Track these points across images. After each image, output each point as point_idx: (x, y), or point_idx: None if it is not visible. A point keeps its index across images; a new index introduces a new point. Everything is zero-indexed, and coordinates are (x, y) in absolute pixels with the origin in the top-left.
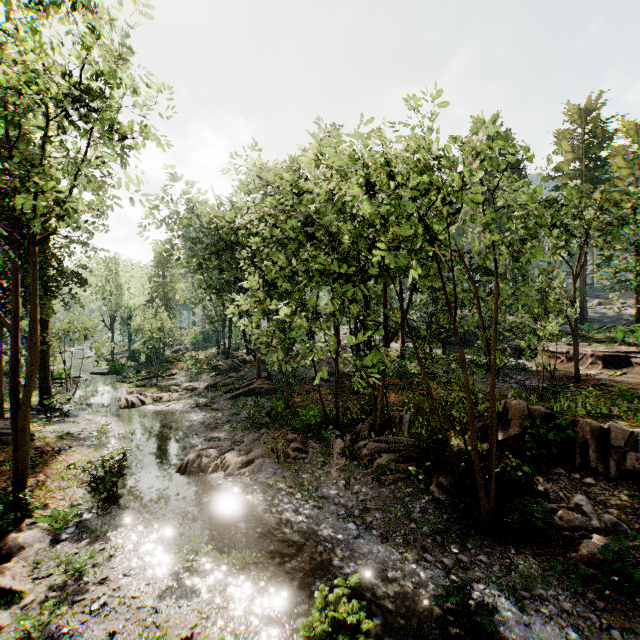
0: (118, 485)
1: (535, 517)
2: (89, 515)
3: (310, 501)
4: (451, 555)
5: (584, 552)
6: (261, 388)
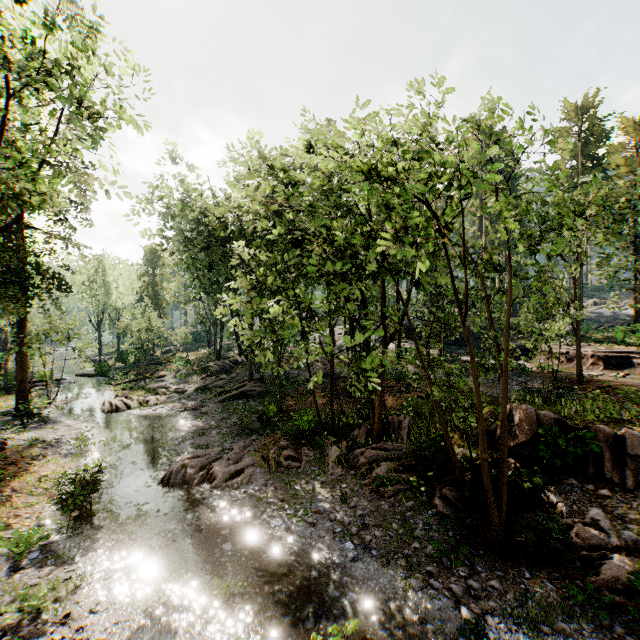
0: (92, 501)
1: (550, 535)
2: (57, 536)
3: (303, 517)
4: (460, 580)
5: (606, 576)
6: (253, 391)
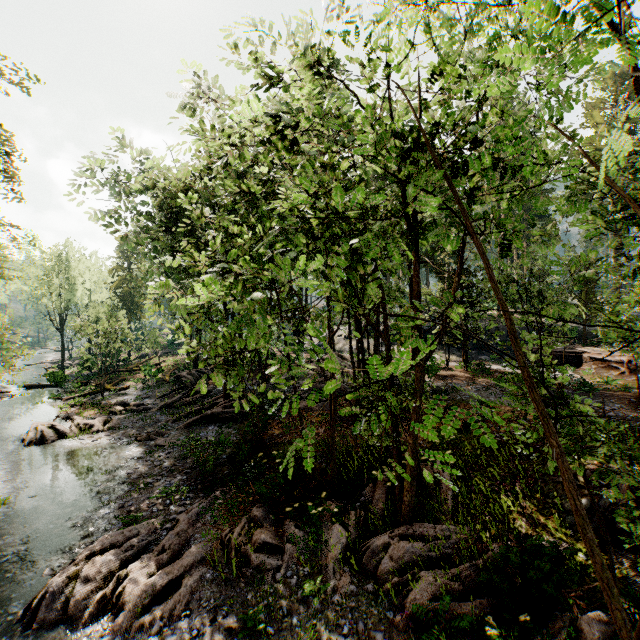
0: None
1: None
2: None
3: None
4: None
5: None
6: (228, 412)
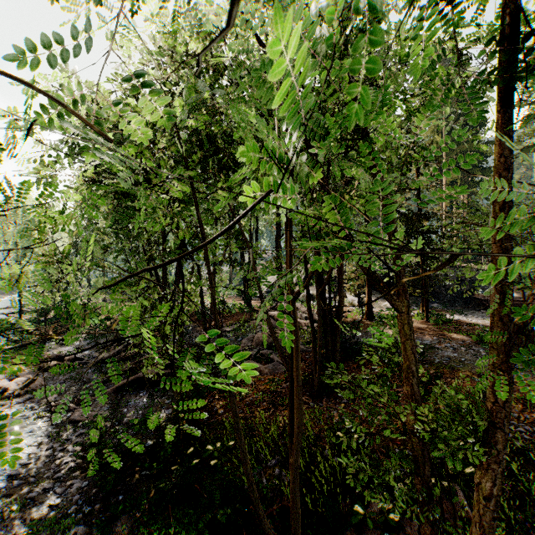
0: None
1: None
2: None
3: None
4: None
5: None
6: (164, 374)
